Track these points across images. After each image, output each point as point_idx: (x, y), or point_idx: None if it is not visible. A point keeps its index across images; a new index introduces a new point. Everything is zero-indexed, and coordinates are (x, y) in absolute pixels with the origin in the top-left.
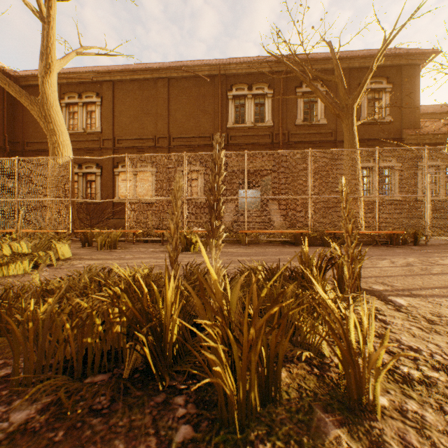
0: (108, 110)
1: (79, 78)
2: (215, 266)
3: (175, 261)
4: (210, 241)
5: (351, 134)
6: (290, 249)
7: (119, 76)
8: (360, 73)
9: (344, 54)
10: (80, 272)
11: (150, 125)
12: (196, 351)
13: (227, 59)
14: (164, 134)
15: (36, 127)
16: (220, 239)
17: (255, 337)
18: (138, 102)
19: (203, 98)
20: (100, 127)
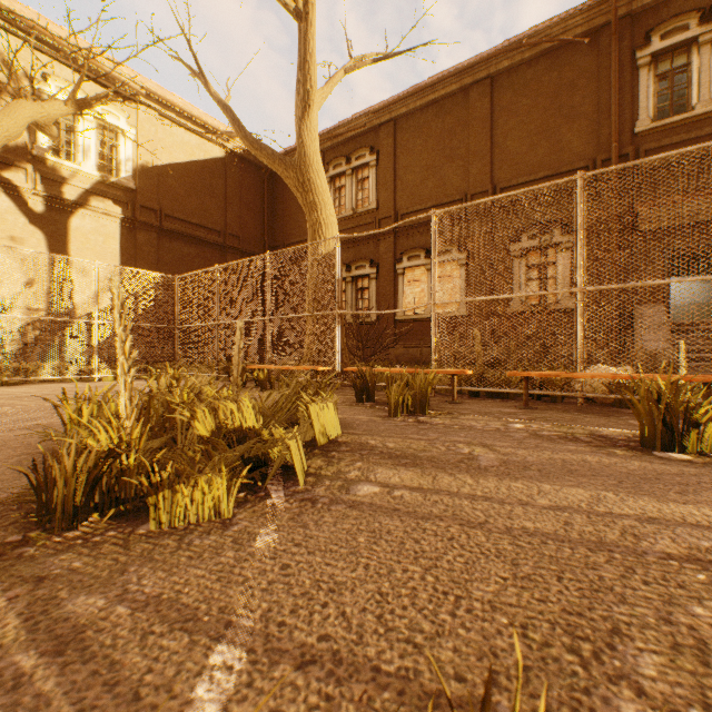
0: (386, 171)
1: (347, 132)
2: None
3: None
4: None
5: None
6: None
7: (403, 107)
8: None
9: None
10: None
11: (455, 177)
12: None
13: None
14: (481, 185)
15: (296, 222)
16: None
17: None
18: (435, 141)
19: (568, 89)
20: (375, 200)
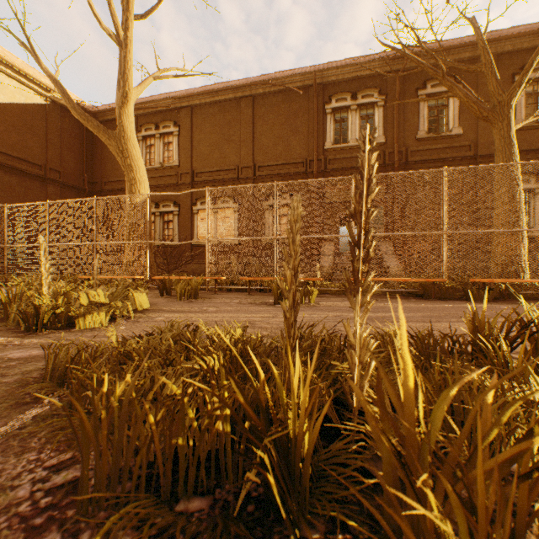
0: (186, 140)
1: (156, 107)
2: (360, 336)
3: (292, 324)
4: (351, 297)
5: (507, 142)
6: (419, 304)
7: (198, 100)
8: (513, 59)
9: (488, 36)
10: (160, 329)
11: (232, 154)
12: (333, 470)
13: (325, 64)
14: (248, 162)
15: (114, 165)
16: (369, 293)
17: (501, 498)
18: (219, 128)
19: (294, 115)
20: (177, 159)
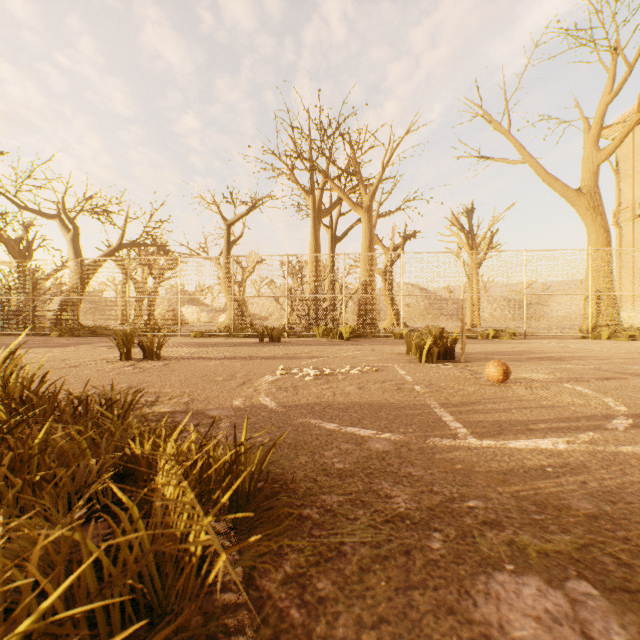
0: None
1: None
2: None
3: None
4: None
5: None
6: None
7: None
8: None
9: None
10: None
11: None
12: None
13: None
14: None
15: None
16: None
17: None
18: None
19: None
20: None
